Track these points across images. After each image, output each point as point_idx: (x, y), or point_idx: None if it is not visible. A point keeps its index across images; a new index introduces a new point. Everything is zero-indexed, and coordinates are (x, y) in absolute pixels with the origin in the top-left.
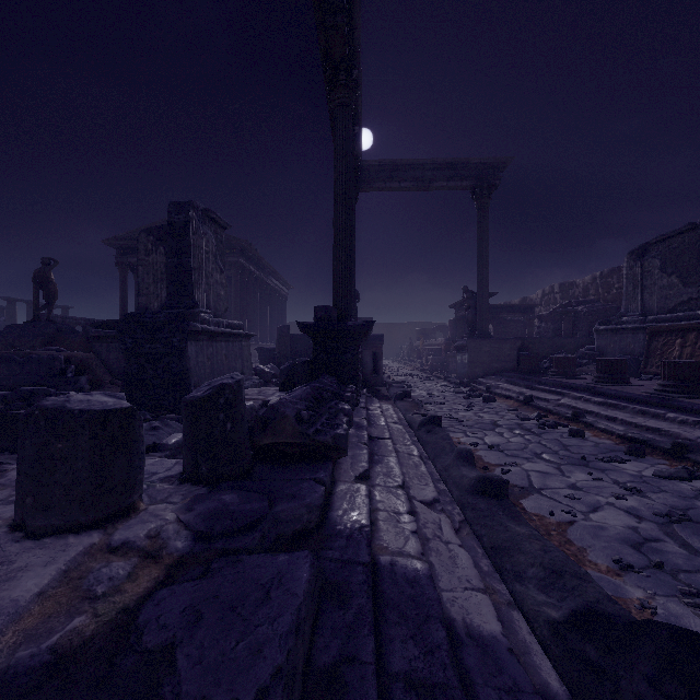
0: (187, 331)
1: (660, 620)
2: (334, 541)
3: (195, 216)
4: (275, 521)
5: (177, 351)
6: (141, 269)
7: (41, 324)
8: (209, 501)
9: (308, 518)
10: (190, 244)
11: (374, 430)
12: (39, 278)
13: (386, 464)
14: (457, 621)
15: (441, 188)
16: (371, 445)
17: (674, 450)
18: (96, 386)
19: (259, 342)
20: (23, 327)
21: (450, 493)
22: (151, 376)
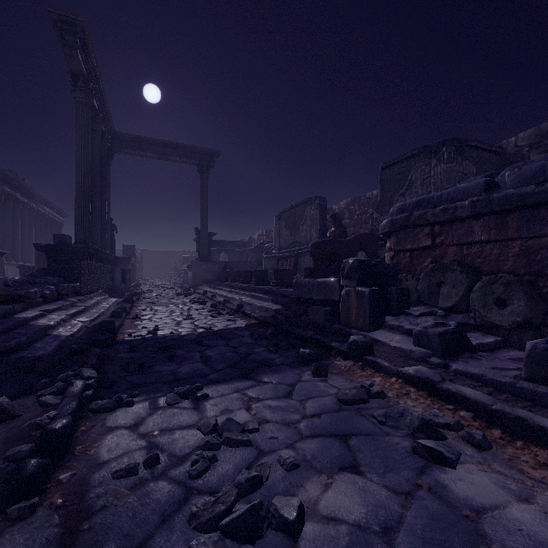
0: None
1: (134, 333)
2: (9, 318)
3: None
4: None
5: None
6: None
7: None
8: None
9: None
10: None
11: (81, 304)
12: None
13: (69, 311)
14: (53, 334)
15: (177, 161)
16: (69, 307)
17: (224, 303)
18: None
19: (28, 263)
20: None
21: None
22: None
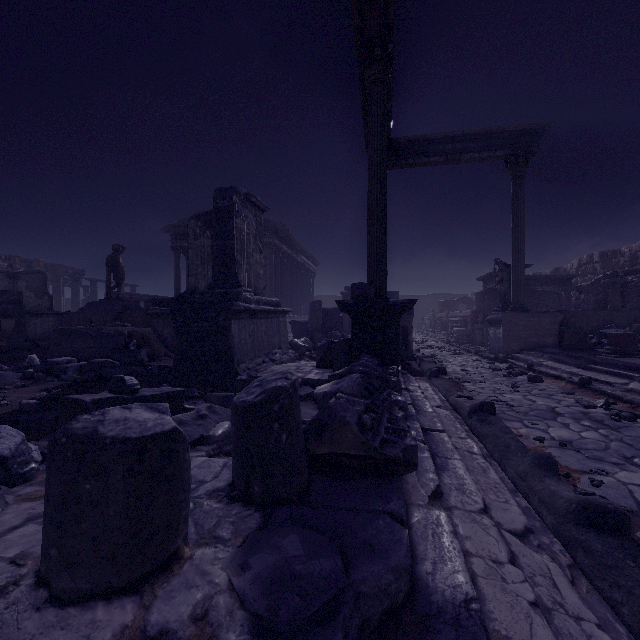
0: (231, 311)
1: None
2: (437, 632)
3: (237, 200)
4: (356, 597)
5: (222, 330)
6: (191, 252)
7: (112, 301)
8: (266, 550)
9: (397, 588)
10: (233, 227)
11: (423, 418)
12: (111, 262)
13: (453, 471)
14: None
15: (472, 160)
16: (427, 441)
17: None
18: (153, 358)
19: (291, 315)
20: (98, 304)
21: (536, 514)
22: (199, 353)
